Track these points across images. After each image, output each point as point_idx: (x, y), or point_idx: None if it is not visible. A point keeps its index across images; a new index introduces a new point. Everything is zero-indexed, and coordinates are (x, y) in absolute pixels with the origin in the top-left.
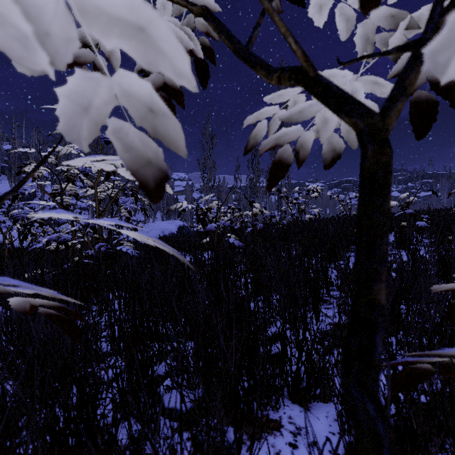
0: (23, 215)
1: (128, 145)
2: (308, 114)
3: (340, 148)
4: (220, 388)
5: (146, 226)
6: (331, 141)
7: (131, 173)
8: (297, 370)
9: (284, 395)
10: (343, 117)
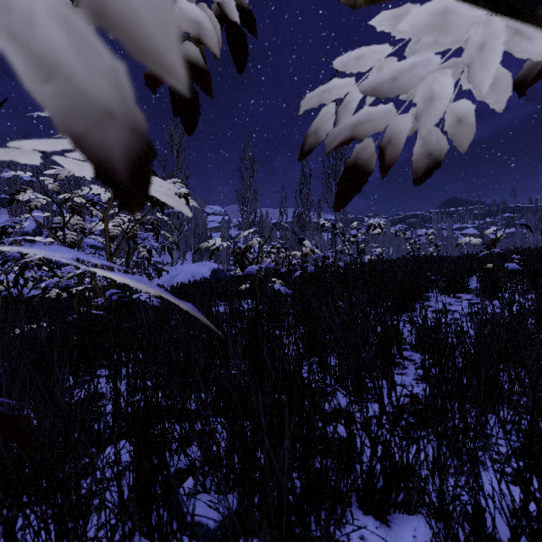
0: (14, 254)
1: (45, 58)
2: (405, 84)
3: (440, 152)
4: (264, 523)
5: (173, 269)
6: (428, 139)
7: (71, 142)
8: (371, 468)
9: (351, 502)
10: (538, 16)
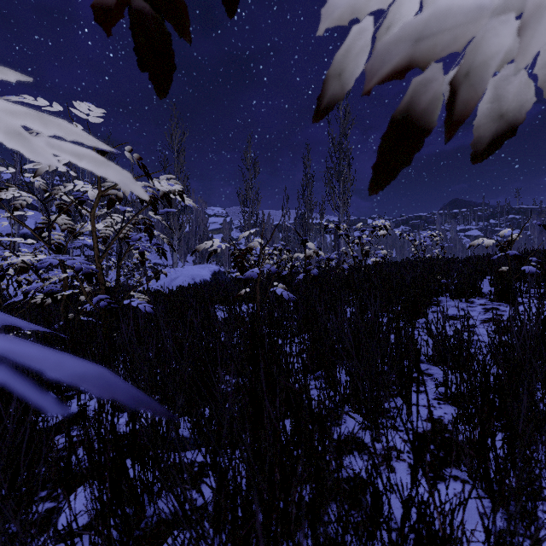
0: None
1: None
2: None
3: (518, 109)
4: None
5: (173, 271)
6: (503, 90)
7: None
8: (402, 537)
9: None
10: None
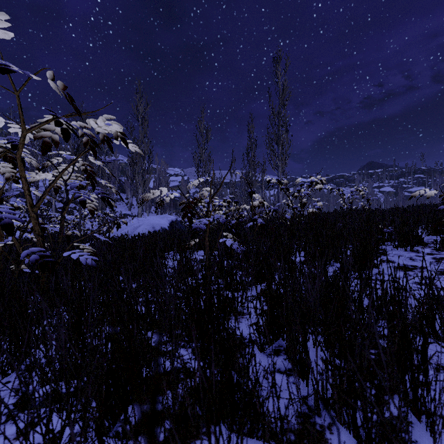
0: None
1: None
2: None
3: None
4: None
5: (136, 221)
6: None
7: None
8: None
9: None
10: None
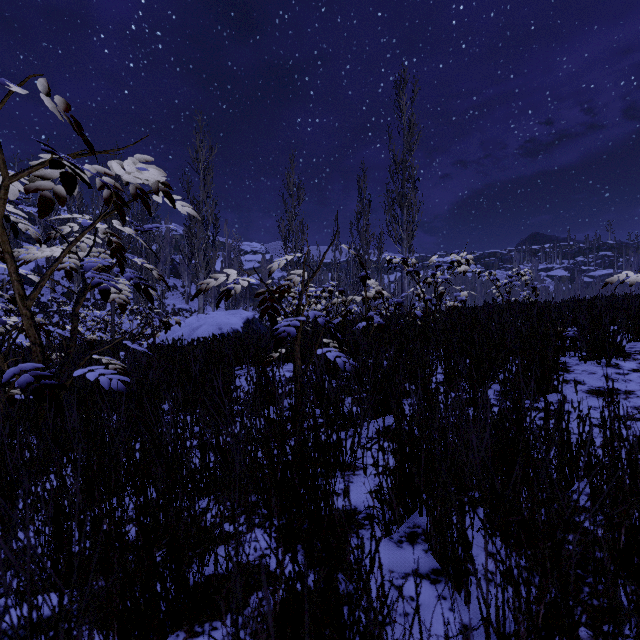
0: None
1: None
2: None
3: None
4: None
5: (195, 319)
6: None
7: None
8: None
9: None
10: None
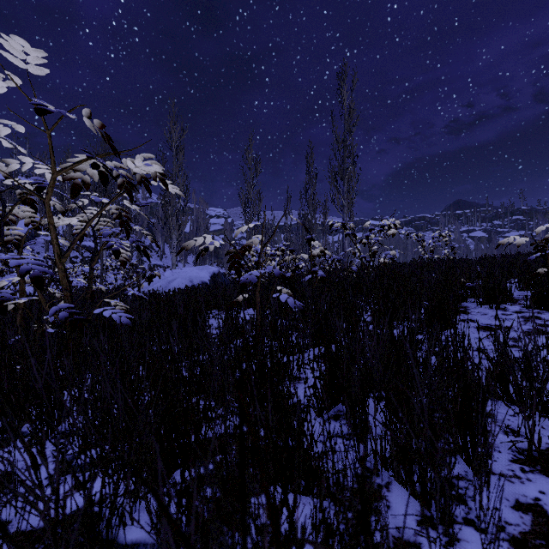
0: None
1: None
2: None
3: None
4: None
5: (170, 273)
6: None
7: None
8: None
9: None
10: None
